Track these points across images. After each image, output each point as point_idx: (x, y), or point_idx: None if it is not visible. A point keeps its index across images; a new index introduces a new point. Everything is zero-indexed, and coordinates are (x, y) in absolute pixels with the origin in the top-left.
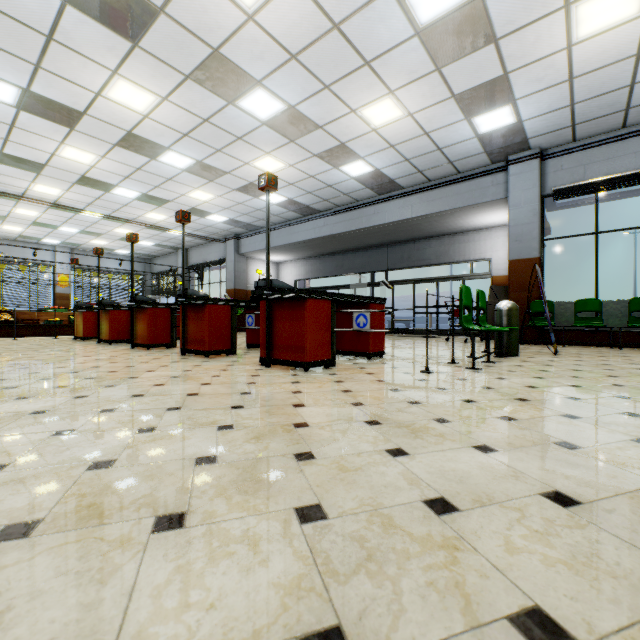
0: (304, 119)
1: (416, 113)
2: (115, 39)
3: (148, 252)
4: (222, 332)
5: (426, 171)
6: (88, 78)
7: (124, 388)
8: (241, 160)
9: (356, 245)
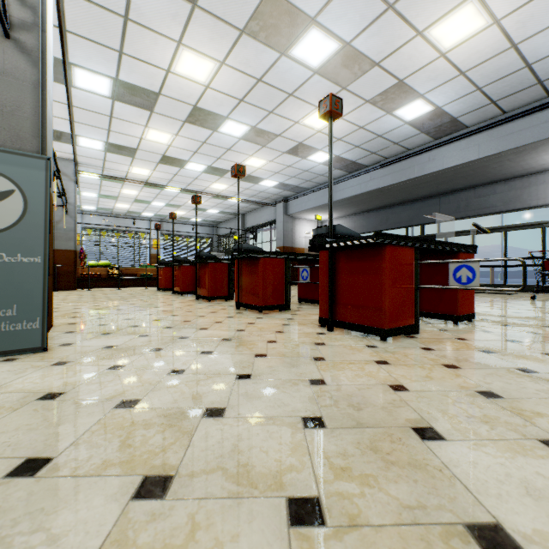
0: (359, 57)
1: (505, 17)
2: (177, 3)
3: (214, 219)
4: (275, 286)
5: (502, 100)
6: (159, 55)
7: (167, 355)
8: (291, 119)
9: (403, 198)
